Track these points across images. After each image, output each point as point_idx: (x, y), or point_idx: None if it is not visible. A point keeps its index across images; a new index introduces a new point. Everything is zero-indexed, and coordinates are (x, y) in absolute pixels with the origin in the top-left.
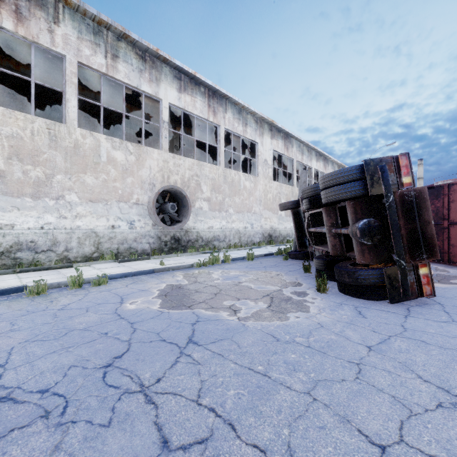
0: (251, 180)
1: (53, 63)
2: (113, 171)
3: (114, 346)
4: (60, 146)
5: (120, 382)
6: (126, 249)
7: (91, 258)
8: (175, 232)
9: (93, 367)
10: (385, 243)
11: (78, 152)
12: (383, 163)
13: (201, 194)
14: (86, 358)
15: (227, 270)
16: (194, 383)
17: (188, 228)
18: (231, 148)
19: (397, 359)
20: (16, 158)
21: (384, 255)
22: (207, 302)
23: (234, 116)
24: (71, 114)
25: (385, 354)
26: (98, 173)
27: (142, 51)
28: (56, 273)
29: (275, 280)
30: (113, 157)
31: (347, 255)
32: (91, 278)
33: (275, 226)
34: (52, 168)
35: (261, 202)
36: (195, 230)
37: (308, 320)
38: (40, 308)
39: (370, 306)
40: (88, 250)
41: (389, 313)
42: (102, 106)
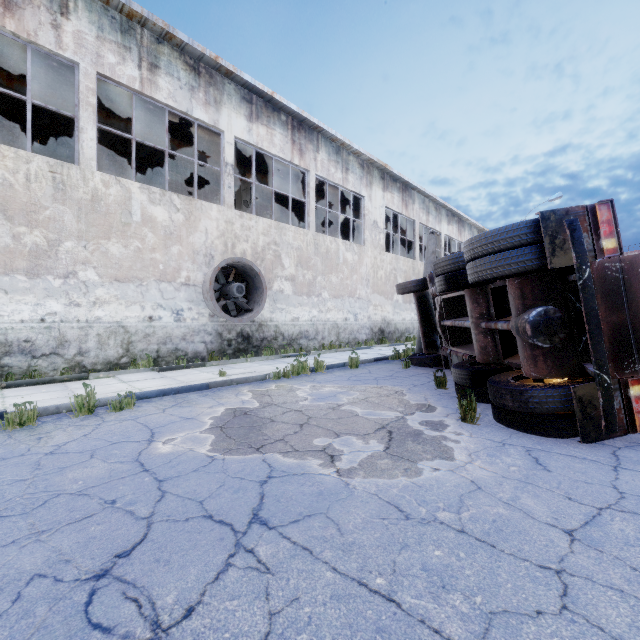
0: (355, 250)
1: (64, 79)
2: (151, 236)
3: (121, 530)
4: (70, 198)
5: (115, 616)
6: (171, 351)
7: (118, 365)
8: (243, 326)
9: (73, 578)
10: (571, 345)
11: (97, 207)
12: (570, 217)
13: (282, 271)
14: (66, 556)
15: (319, 385)
16: (256, 619)
17: (263, 320)
18: (326, 203)
19: (627, 561)
20: (3, 216)
21: (570, 364)
22: (287, 440)
23: (330, 157)
24: (87, 151)
25: (602, 549)
26: (128, 239)
27: (194, 59)
28: (61, 388)
29: (394, 401)
30: (151, 215)
31: (505, 362)
32: (109, 397)
33: (390, 316)
34: (58, 230)
35: (369, 282)
36: (272, 323)
37: (453, 475)
38: (17, 452)
39: (551, 449)
40: (112, 354)
41: (586, 461)
42: (134, 140)
